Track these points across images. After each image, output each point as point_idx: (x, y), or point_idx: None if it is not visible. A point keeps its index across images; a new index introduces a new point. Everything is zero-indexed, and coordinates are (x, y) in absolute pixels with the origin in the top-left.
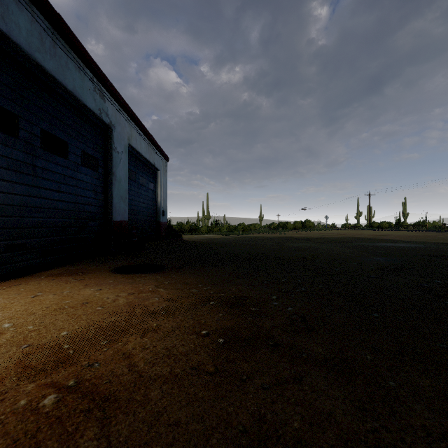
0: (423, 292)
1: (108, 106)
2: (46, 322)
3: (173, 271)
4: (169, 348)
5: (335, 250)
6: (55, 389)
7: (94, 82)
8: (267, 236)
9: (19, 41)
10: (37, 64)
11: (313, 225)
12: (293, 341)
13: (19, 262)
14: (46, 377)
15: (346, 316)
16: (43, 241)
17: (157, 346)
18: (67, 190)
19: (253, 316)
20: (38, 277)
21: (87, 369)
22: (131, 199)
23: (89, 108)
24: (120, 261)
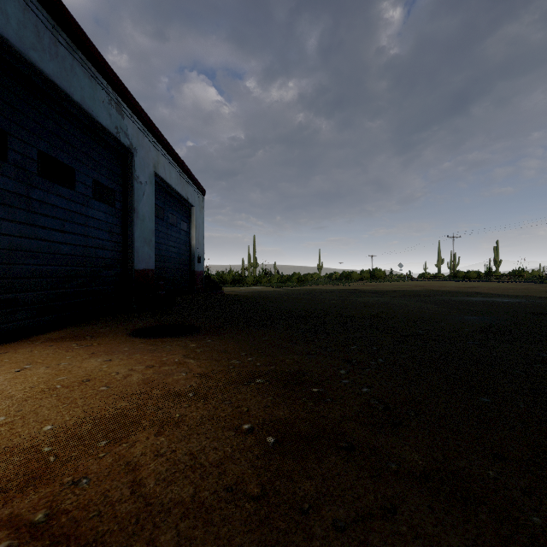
0: (543, 366)
1: (127, 124)
2: (26, 410)
3: (208, 335)
4: (194, 454)
5: (415, 307)
6: (11, 530)
7: (110, 92)
8: (327, 289)
9: (7, 34)
10: (32, 66)
11: (384, 275)
12: (375, 442)
13: (8, 322)
14: (4, 505)
15: (445, 402)
16: (40, 295)
17: (178, 450)
18: (74, 230)
19: (315, 400)
20: (33, 342)
21: (68, 491)
22: (159, 242)
23: (102, 125)
24: (142, 321)
